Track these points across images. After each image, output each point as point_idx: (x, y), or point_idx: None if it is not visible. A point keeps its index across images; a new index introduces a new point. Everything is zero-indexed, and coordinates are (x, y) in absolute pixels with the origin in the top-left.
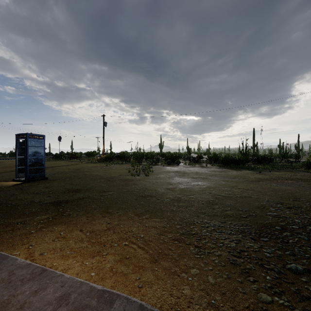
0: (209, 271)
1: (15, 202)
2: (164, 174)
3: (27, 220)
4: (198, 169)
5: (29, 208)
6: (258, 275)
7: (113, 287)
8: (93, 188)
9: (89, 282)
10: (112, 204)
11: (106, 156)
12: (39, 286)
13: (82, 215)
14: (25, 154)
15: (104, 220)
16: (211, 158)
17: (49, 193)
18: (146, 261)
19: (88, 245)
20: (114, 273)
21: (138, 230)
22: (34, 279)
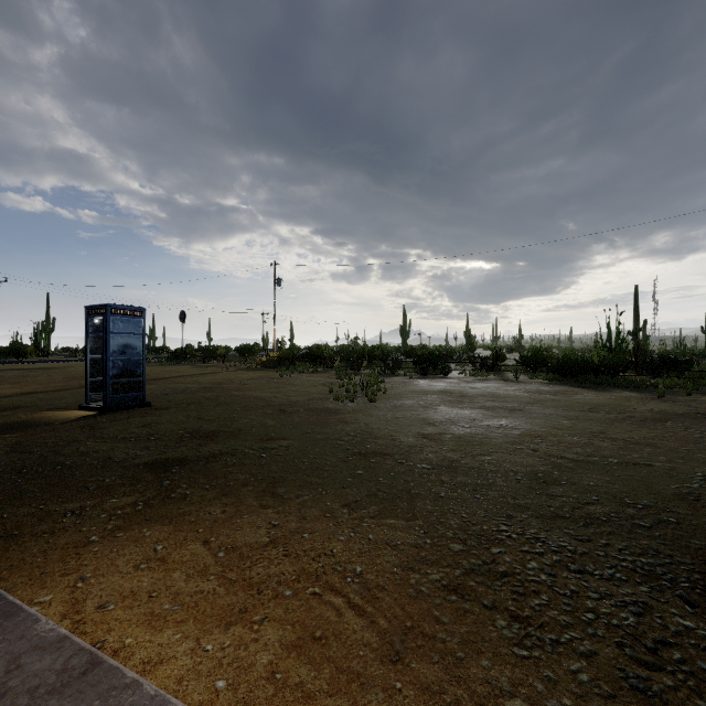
0: None
1: (73, 459)
2: (412, 398)
3: (88, 506)
4: (496, 387)
5: (99, 476)
6: None
7: None
8: (246, 429)
9: None
10: (288, 474)
11: (280, 355)
12: None
13: (214, 498)
14: (103, 350)
15: (263, 518)
16: (527, 360)
17: (149, 439)
18: (369, 654)
19: (218, 587)
20: (278, 689)
21: (348, 552)
22: (65, 690)
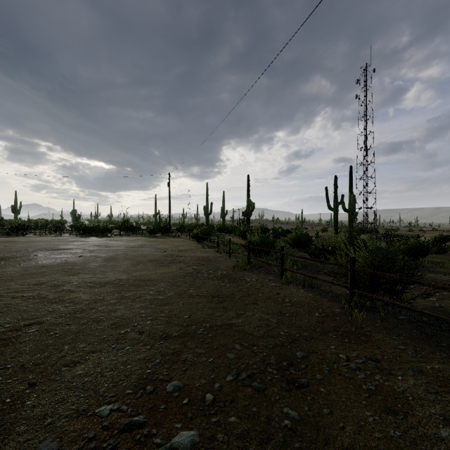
0: None
1: None
2: None
3: None
4: (41, 238)
5: None
6: None
7: None
8: None
9: None
10: None
11: None
12: None
13: None
14: None
15: None
16: (77, 228)
17: None
18: None
19: None
20: None
21: None
22: None
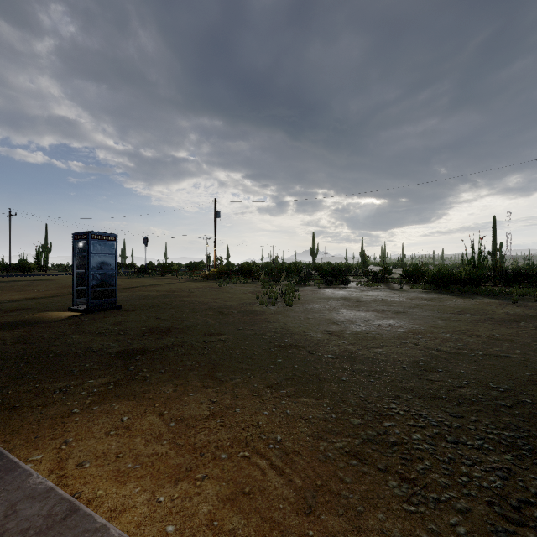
0: None
1: (62, 349)
2: (320, 303)
3: (72, 385)
4: (385, 295)
5: (81, 362)
6: None
7: None
8: (192, 326)
9: None
10: (224, 361)
11: (219, 270)
12: None
13: (168, 380)
14: (85, 266)
15: (205, 396)
16: (408, 274)
17: (120, 333)
18: (288, 507)
19: (169, 450)
20: (215, 534)
21: (270, 423)
22: (49, 532)
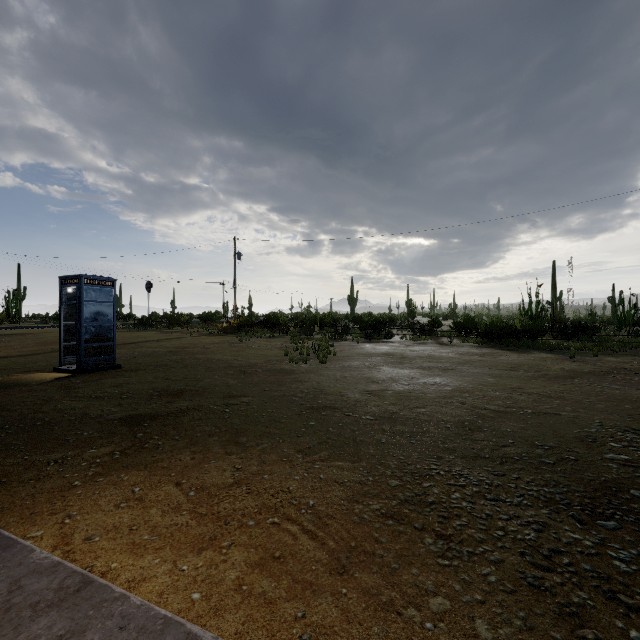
0: (475, 607)
1: (52, 416)
2: (358, 360)
3: (69, 456)
4: (433, 350)
5: (77, 430)
6: (605, 626)
7: (241, 636)
8: (210, 388)
9: (185, 621)
10: (249, 425)
11: (239, 322)
12: (69, 626)
13: (184, 447)
14: (76, 317)
15: (228, 462)
16: (459, 326)
17: (121, 397)
18: (320, 568)
19: (190, 520)
20: (245, 598)
21: (302, 488)
22: (62, 604)
